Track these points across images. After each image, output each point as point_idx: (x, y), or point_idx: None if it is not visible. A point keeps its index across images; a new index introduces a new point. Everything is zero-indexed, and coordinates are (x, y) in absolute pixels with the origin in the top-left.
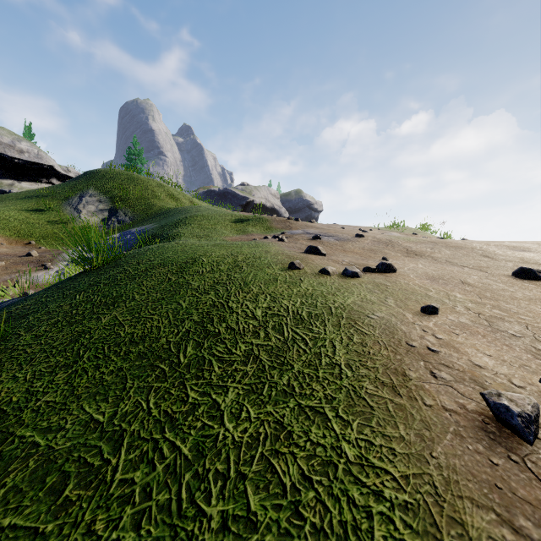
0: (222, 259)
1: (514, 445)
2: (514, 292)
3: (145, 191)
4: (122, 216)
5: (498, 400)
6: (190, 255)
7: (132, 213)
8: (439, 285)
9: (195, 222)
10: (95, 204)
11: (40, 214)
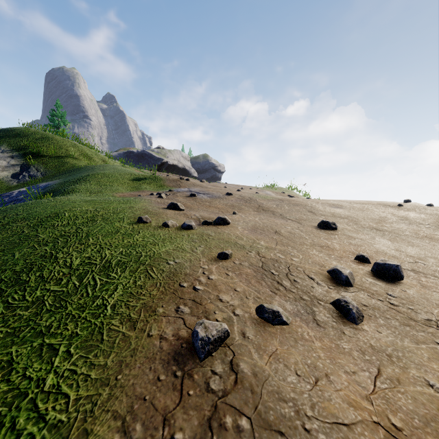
0: (83, 214)
1: (188, 362)
2: (306, 239)
3: (59, 150)
4: (34, 172)
5: (197, 328)
6: (56, 210)
7: (44, 169)
8: (254, 234)
9: (95, 179)
10: (7, 159)
11: None
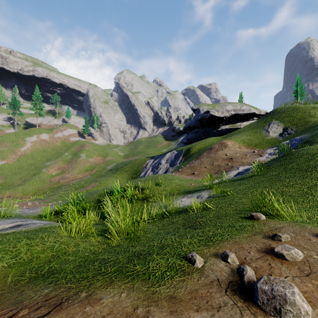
0: None
1: None
2: None
3: (304, 114)
4: (290, 131)
5: None
6: None
7: (295, 128)
8: None
9: None
10: (275, 127)
11: (253, 136)
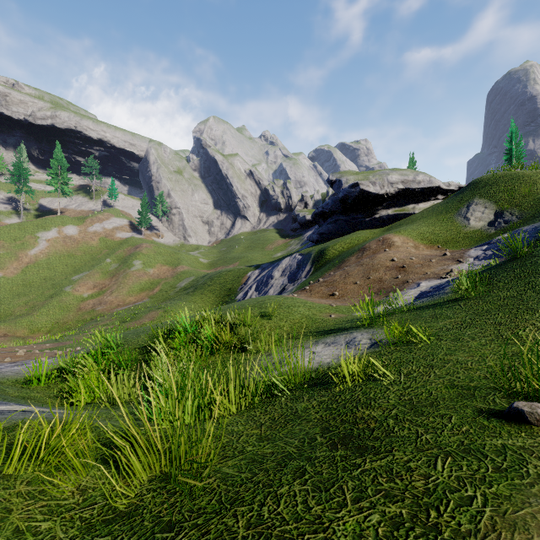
0: None
1: None
2: None
3: (533, 186)
4: (508, 217)
5: None
6: None
7: (518, 212)
8: None
9: None
10: (481, 210)
11: (440, 226)
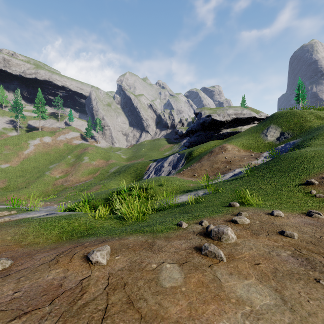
0: (310, 155)
1: None
2: None
3: (300, 119)
4: (286, 135)
5: None
6: (300, 154)
7: (291, 133)
8: None
9: (321, 137)
10: (273, 131)
11: (252, 139)
